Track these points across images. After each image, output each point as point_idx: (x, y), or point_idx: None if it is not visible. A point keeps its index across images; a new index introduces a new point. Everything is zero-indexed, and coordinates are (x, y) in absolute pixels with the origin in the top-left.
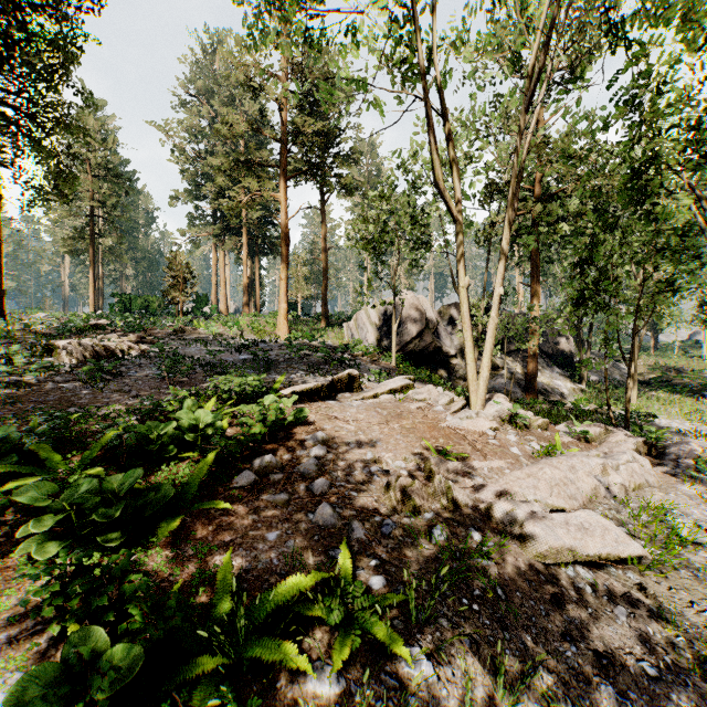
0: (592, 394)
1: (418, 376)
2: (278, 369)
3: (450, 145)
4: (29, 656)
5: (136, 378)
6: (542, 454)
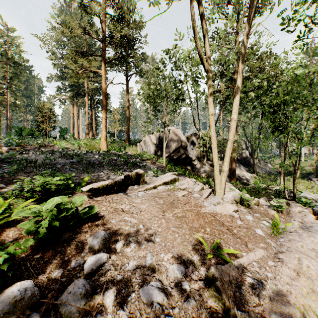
0: (260, 179)
1: (179, 172)
2: (93, 169)
3: (203, 21)
4: None
5: None
6: (277, 233)
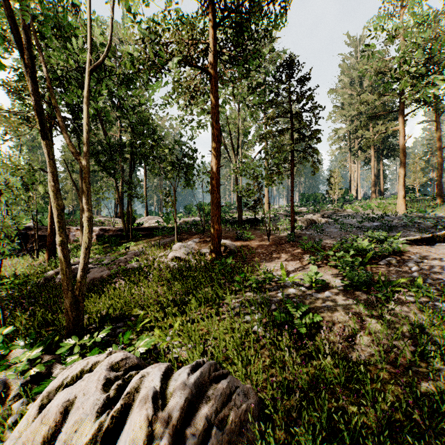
0: None
1: None
2: (397, 230)
3: None
4: (338, 278)
5: (329, 231)
6: None
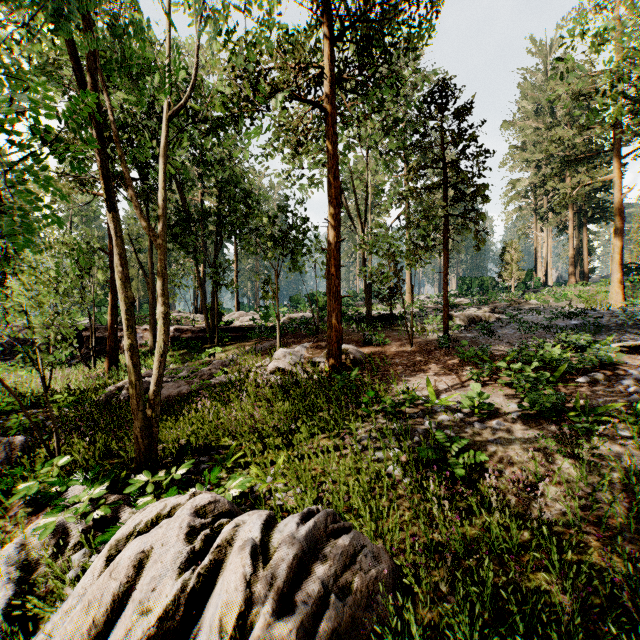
0: None
1: None
2: (608, 332)
3: None
4: (514, 402)
5: (501, 334)
6: None
